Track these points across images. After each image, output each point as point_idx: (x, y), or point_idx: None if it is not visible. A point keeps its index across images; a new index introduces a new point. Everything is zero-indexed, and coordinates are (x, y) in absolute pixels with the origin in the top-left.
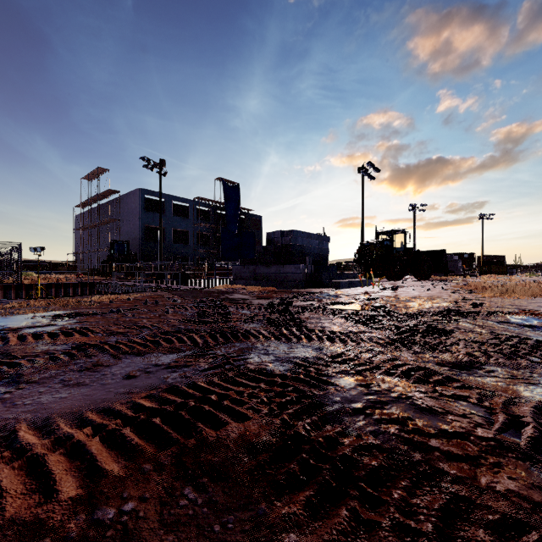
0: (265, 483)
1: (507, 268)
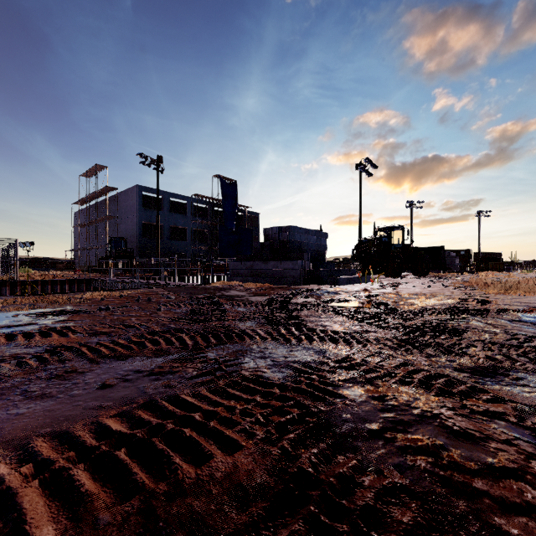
0: None
1: (504, 264)
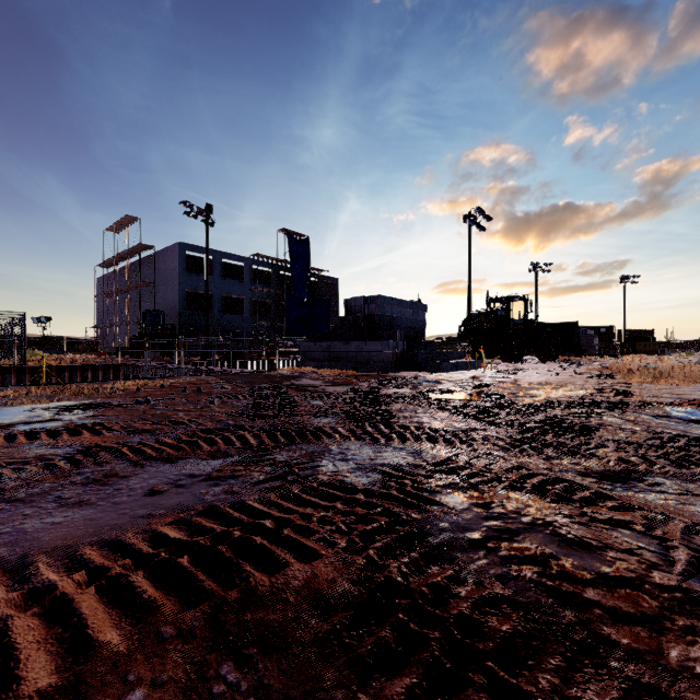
0: (342, 662)
1: (657, 345)
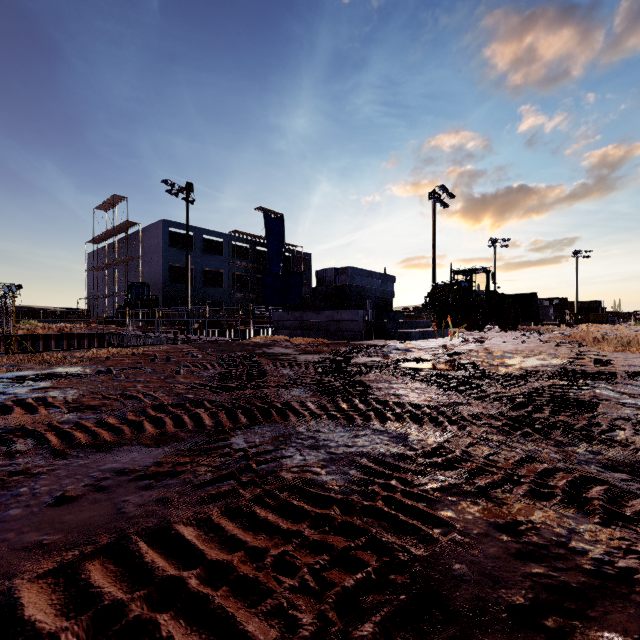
0: None
1: (608, 315)
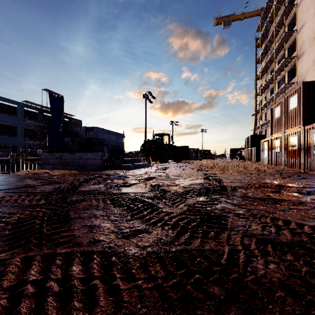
0: None
1: (212, 156)
